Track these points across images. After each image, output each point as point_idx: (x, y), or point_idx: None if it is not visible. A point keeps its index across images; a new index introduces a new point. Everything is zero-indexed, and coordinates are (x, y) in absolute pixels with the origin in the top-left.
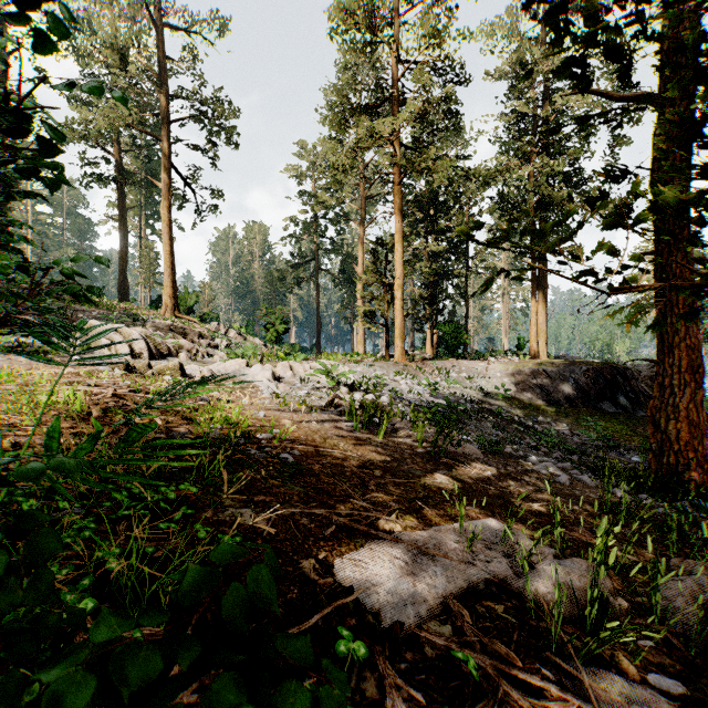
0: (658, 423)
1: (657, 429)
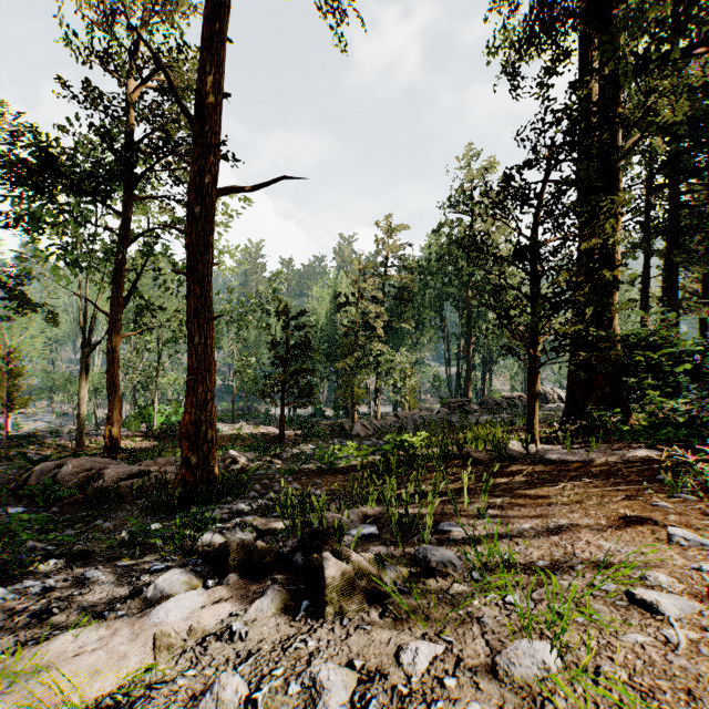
0: (206, 434)
1: (204, 441)
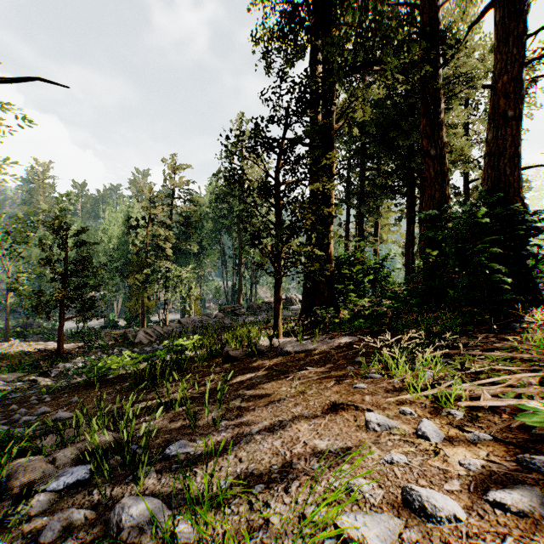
0: None
1: None
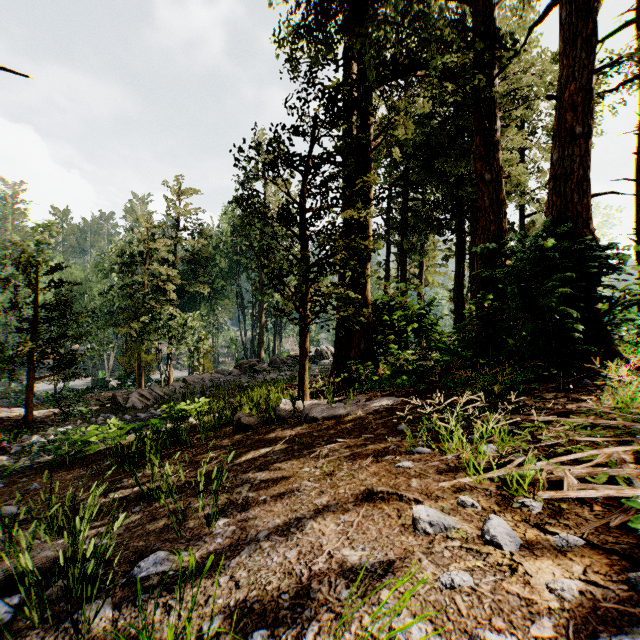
0: None
1: None
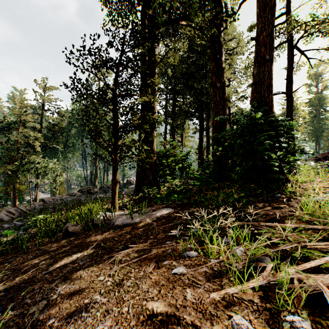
0: None
1: None
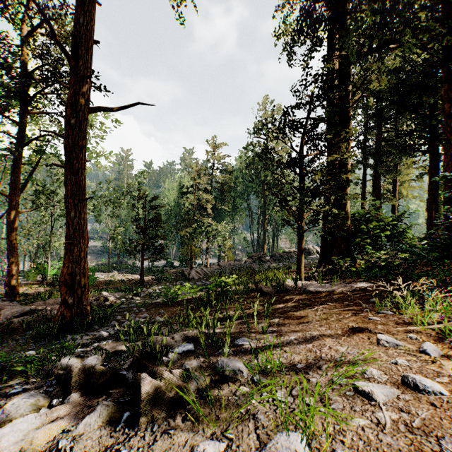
0: (80, 282)
1: (78, 286)
